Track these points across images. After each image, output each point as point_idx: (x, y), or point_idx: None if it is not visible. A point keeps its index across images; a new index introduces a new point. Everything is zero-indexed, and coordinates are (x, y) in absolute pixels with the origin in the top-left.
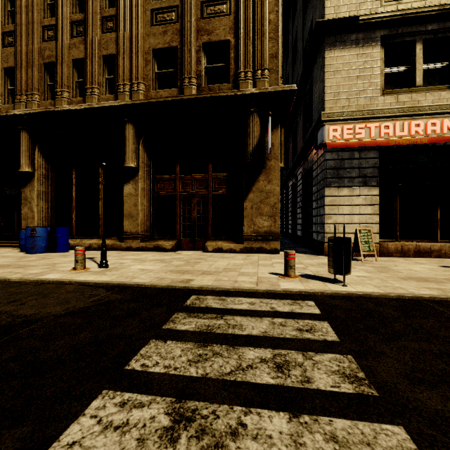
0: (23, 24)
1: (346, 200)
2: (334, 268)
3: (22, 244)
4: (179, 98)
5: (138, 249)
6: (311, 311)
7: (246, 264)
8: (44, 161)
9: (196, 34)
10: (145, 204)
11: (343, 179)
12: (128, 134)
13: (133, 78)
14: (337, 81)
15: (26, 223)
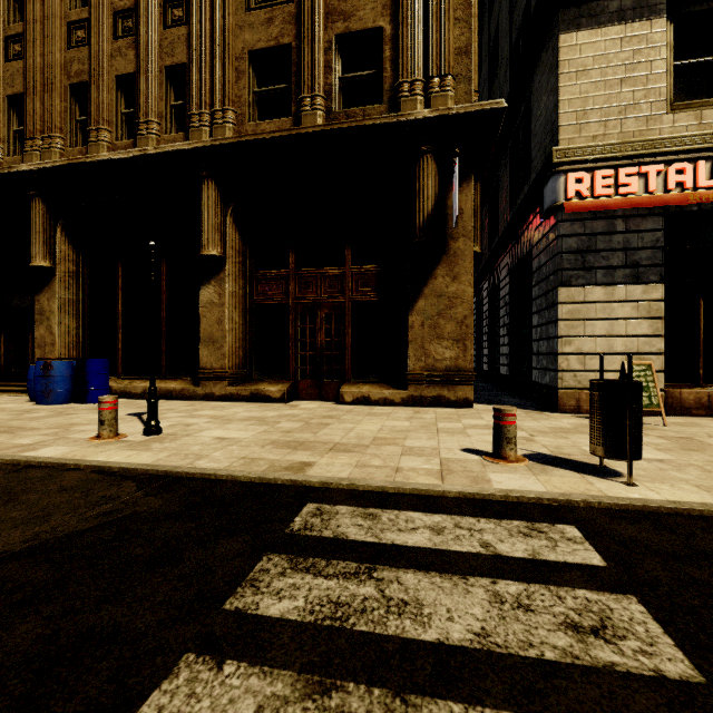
0: (37, 20)
1: (599, 310)
2: (605, 447)
3: (31, 388)
4: (294, 132)
5: (225, 397)
6: (581, 557)
7: (415, 430)
8: (72, 249)
9: (324, 21)
10: (237, 321)
11: (594, 271)
12: (207, 199)
13: (215, 102)
14: (583, 89)
15: (42, 354)
